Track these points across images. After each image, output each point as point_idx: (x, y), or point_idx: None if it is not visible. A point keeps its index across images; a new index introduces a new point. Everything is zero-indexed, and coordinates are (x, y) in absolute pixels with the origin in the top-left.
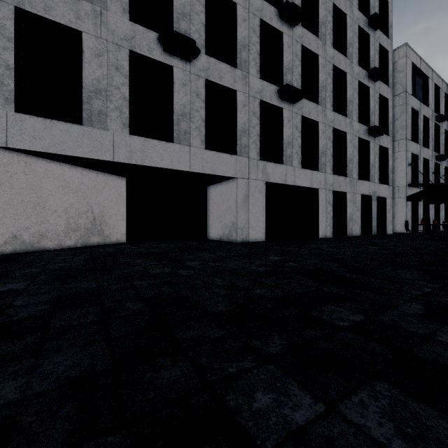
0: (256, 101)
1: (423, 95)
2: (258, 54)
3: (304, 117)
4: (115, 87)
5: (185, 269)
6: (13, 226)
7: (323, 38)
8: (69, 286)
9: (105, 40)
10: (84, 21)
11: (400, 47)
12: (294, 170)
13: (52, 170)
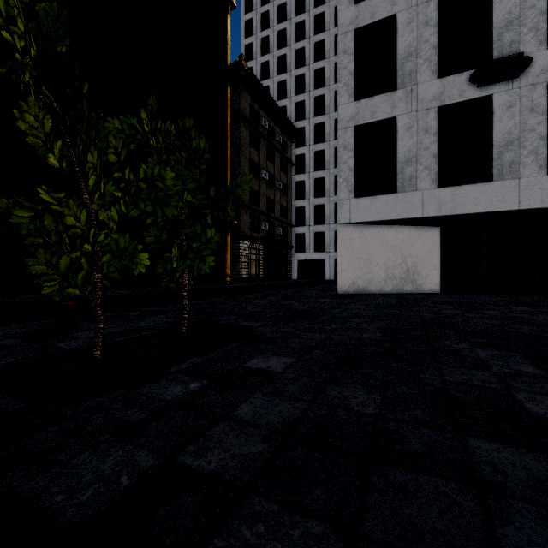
0: None
1: None
2: None
3: None
4: (424, 149)
5: (474, 314)
6: (353, 275)
7: None
8: (384, 310)
9: (415, 112)
10: (398, 107)
11: None
12: None
13: (375, 232)
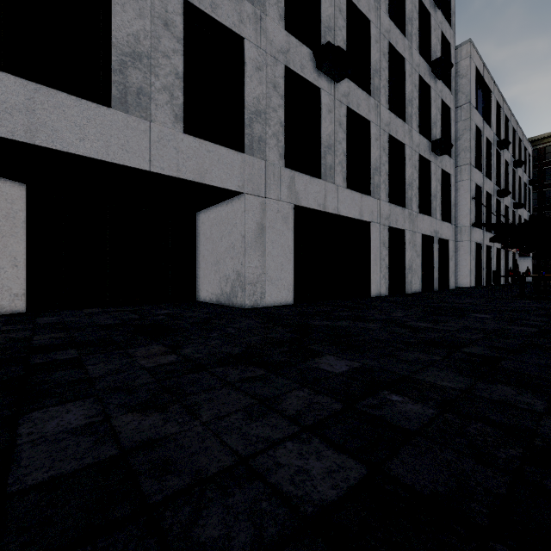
0: (278, 67)
1: (484, 113)
2: None
3: (351, 112)
4: None
5: None
6: None
7: None
8: None
9: None
10: None
11: (463, 44)
12: (337, 190)
13: None
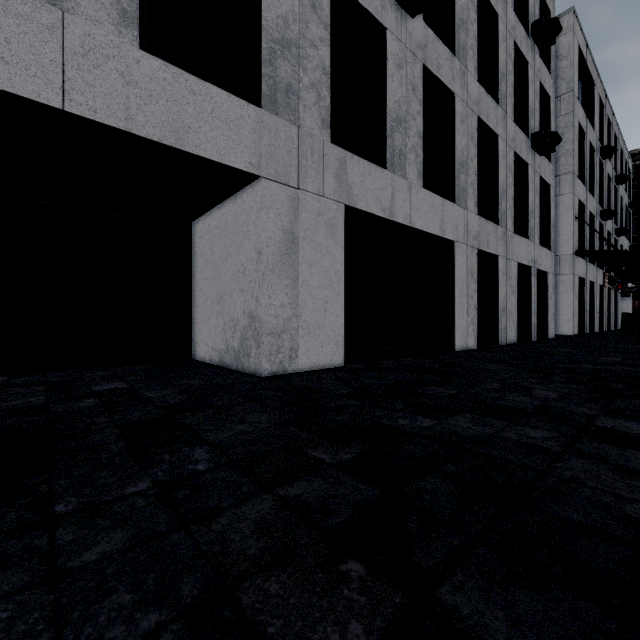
0: None
1: (585, 110)
2: None
3: (428, 75)
4: None
5: None
6: None
7: None
8: None
9: None
10: None
11: (563, 14)
12: (409, 189)
13: None
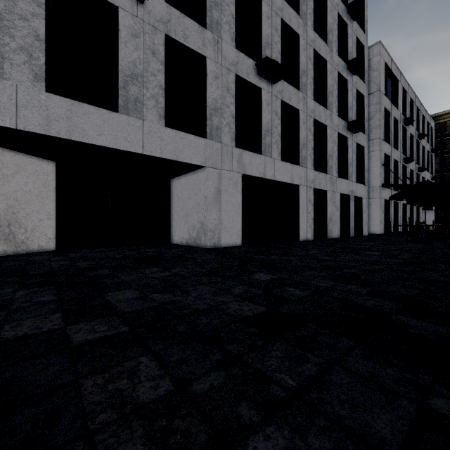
0: (230, 75)
1: (393, 97)
2: (233, 17)
3: (284, 103)
4: (19, 17)
5: (93, 319)
6: None
7: (303, 16)
8: None
9: None
10: None
11: (374, 45)
12: (273, 162)
13: None
